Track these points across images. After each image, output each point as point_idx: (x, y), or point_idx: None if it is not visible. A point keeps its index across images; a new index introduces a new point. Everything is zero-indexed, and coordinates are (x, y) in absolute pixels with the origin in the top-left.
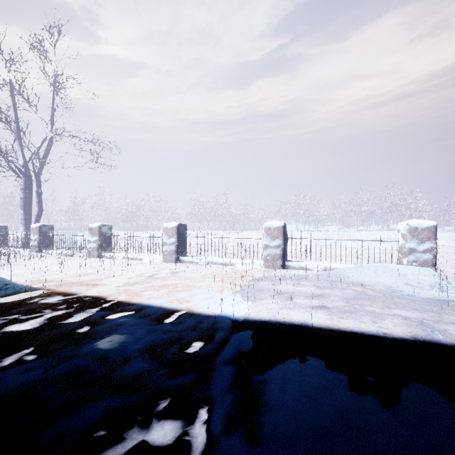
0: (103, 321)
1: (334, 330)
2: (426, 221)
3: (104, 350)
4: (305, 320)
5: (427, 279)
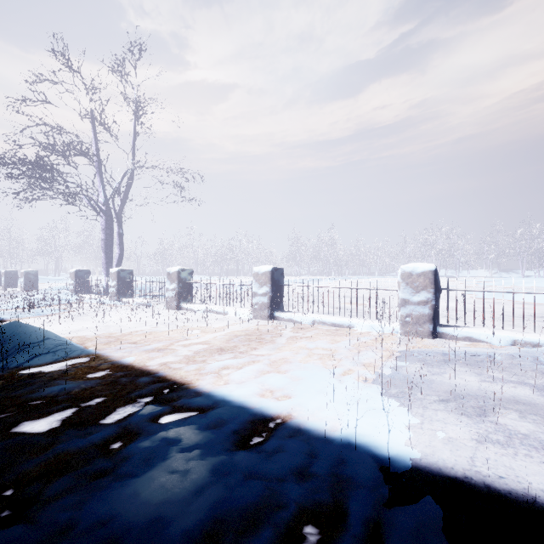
0: (149, 431)
1: None
2: None
3: (123, 522)
4: None
5: None
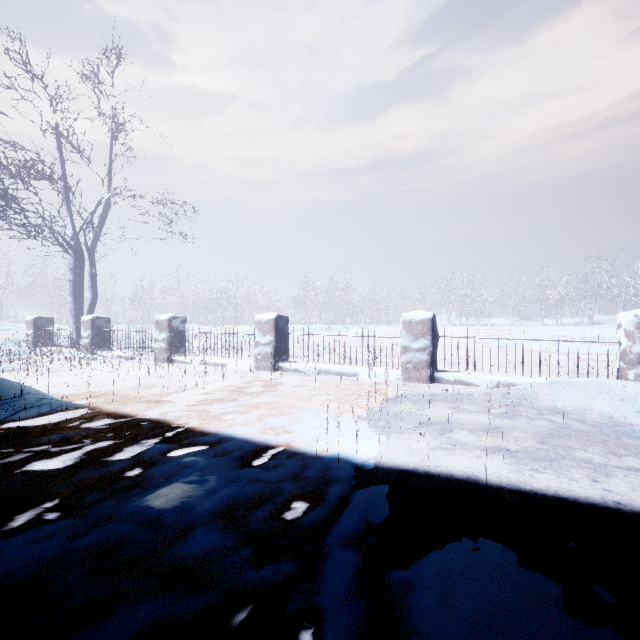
0: (162, 460)
1: (525, 492)
2: None
3: (157, 509)
4: (473, 473)
5: None
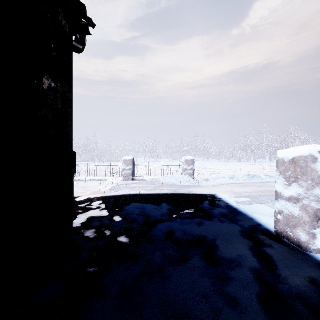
0: None
1: (146, 194)
2: (191, 157)
3: None
4: (137, 193)
5: (187, 180)
